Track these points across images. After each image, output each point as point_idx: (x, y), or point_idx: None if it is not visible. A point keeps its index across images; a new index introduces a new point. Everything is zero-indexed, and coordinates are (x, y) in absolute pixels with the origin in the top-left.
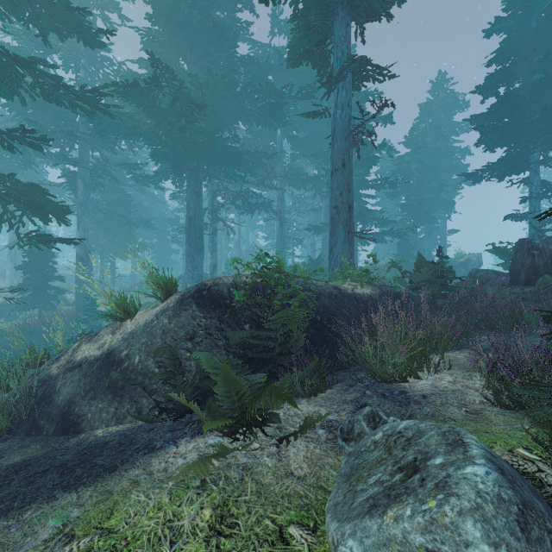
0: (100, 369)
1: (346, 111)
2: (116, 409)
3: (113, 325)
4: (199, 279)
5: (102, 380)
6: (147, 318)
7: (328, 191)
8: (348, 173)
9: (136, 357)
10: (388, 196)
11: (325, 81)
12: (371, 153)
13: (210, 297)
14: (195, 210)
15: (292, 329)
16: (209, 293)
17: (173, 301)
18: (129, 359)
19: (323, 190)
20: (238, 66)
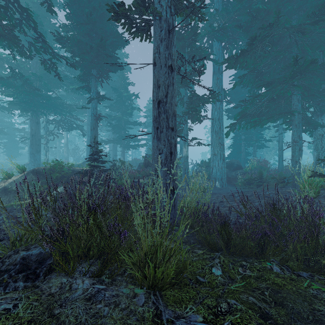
0: (2, 191)
1: (95, 110)
2: (9, 199)
3: (3, 181)
4: (38, 166)
5: (3, 193)
6: (17, 178)
7: (109, 125)
8: (95, 131)
9: (14, 187)
10: (144, 126)
11: (89, 97)
12: (128, 111)
13: (37, 172)
14: (35, 131)
15: (54, 177)
16: (36, 171)
17: (25, 173)
18: (12, 188)
19: (113, 121)
20: (62, 60)
